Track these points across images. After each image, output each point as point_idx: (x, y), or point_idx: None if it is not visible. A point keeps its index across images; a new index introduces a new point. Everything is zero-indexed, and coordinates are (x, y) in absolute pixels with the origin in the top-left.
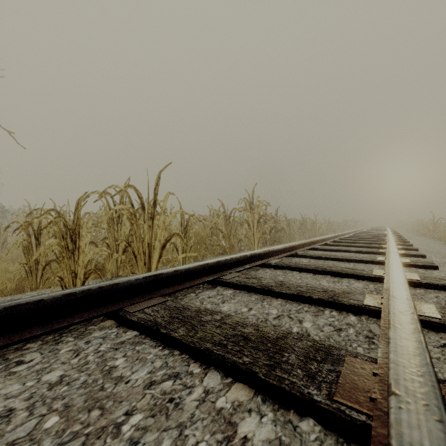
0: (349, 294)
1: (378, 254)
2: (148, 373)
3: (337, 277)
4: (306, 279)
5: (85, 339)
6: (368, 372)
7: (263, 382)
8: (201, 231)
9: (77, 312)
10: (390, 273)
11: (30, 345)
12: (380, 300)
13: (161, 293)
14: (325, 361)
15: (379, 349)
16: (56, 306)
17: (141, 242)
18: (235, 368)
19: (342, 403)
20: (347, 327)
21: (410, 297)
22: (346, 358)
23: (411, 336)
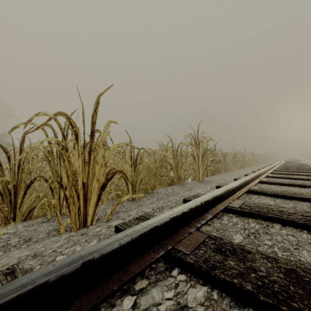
0: None
1: None
2: None
3: None
4: (309, 246)
5: None
6: None
7: None
8: (150, 164)
9: None
10: None
11: None
12: None
13: None
14: None
15: None
16: None
17: (75, 182)
18: None
19: None
20: None
21: None
22: None
23: None
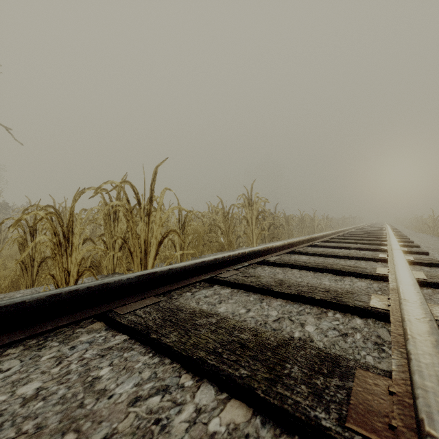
0: (353, 294)
1: (379, 250)
2: (134, 385)
3: (339, 275)
4: (306, 277)
5: (70, 344)
6: (383, 390)
7: (263, 400)
8: (199, 227)
9: (63, 314)
10: (397, 272)
11: (10, 350)
12: (387, 301)
13: (155, 292)
14: (333, 374)
15: (393, 360)
16: (40, 308)
17: (137, 239)
18: (231, 383)
19: (356, 432)
20: (353, 332)
21: (424, 300)
22: (356, 371)
23: (435, 351)
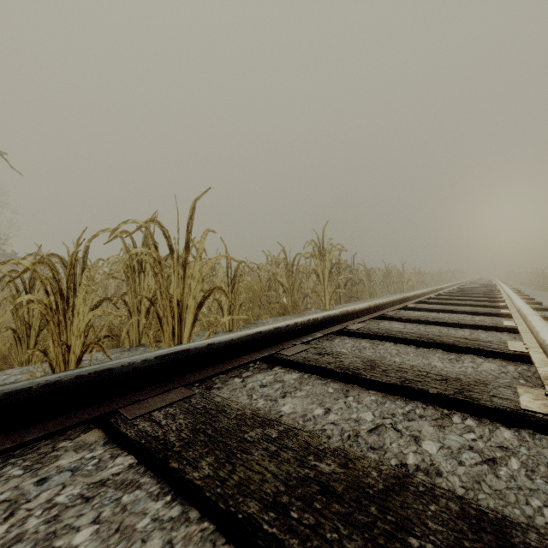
0: (487, 386)
1: (498, 315)
2: None
3: (453, 353)
4: (406, 354)
5: (39, 474)
6: None
7: None
8: (254, 283)
9: (36, 420)
10: None
11: None
12: (545, 399)
13: (186, 380)
14: None
15: None
16: None
17: (169, 300)
18: None
19: None
20: (504, 456)
21: None
22: None
23: None
